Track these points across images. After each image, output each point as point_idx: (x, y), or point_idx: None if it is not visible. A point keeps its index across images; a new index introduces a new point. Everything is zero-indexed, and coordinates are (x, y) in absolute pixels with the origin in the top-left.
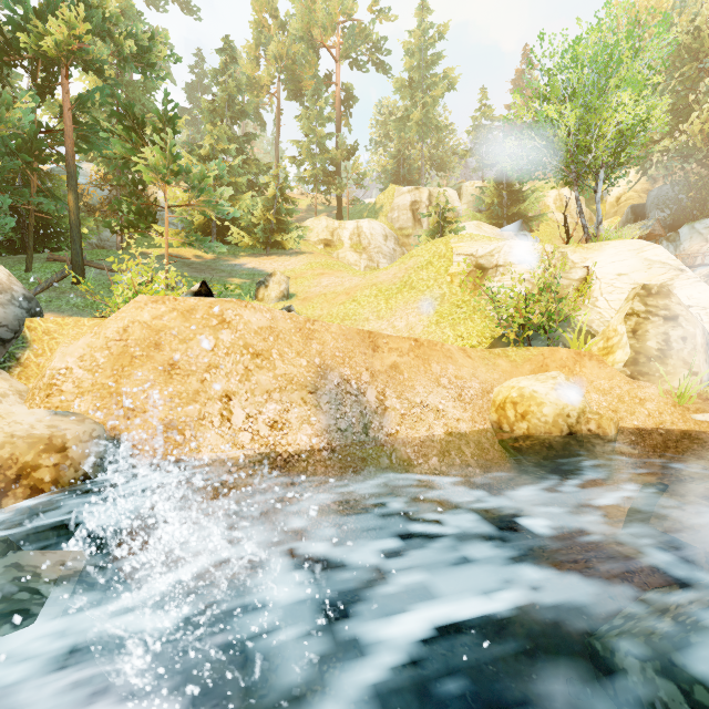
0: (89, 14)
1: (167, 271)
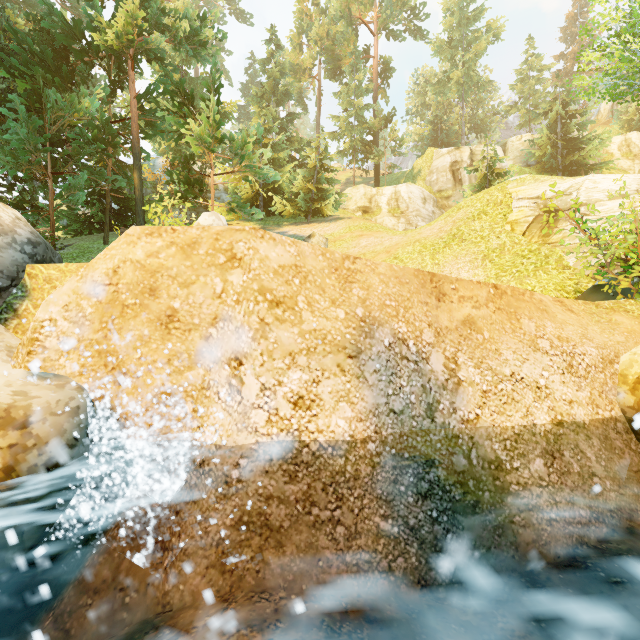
0: (149, 7)
1: None
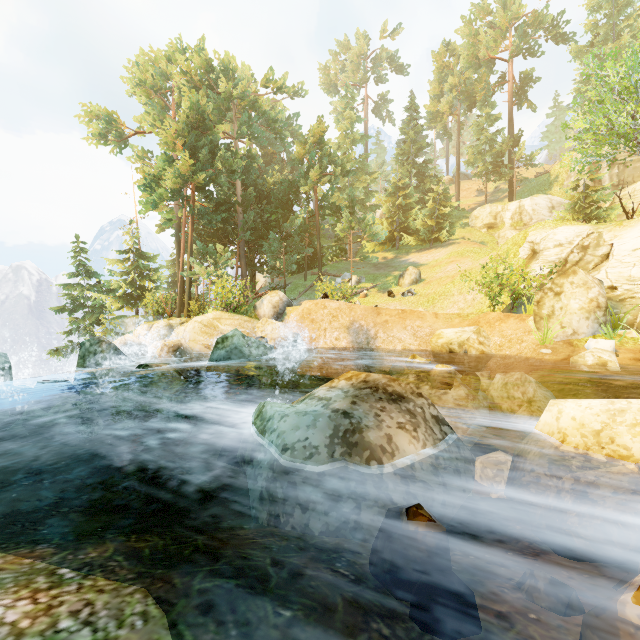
0: (323, 161)
1: (351, 276)
